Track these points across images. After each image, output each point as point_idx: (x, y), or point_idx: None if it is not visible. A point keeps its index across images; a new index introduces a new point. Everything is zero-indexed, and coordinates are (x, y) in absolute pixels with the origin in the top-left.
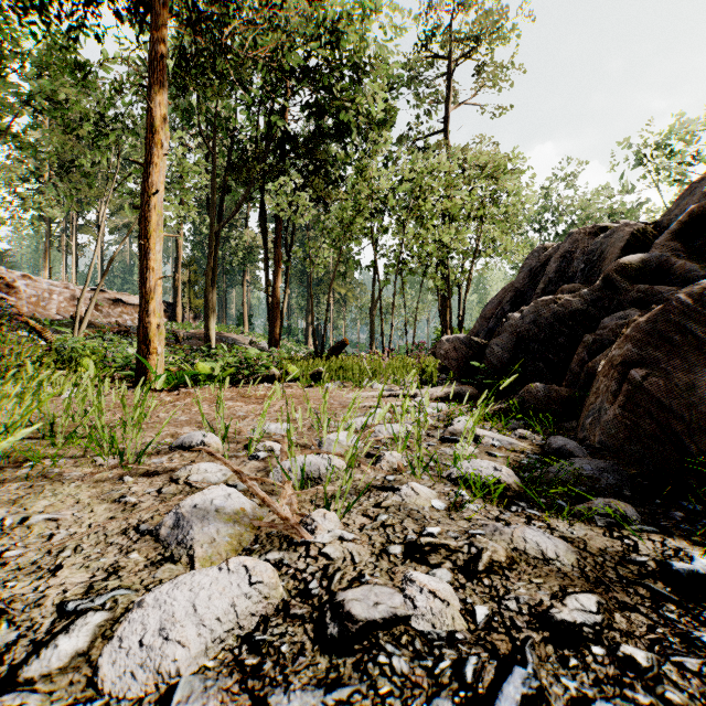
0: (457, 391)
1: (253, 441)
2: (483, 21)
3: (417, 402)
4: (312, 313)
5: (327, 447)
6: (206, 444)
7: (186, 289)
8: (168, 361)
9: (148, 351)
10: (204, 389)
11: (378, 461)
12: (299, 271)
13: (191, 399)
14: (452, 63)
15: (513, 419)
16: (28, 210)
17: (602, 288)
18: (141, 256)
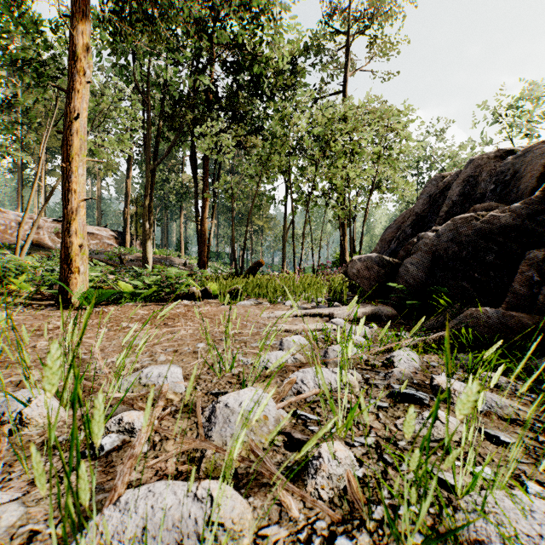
0: (375, 311)
1: (116, 402)
2: (375, 1)
3: (335, 323)
4: (233, 238)
5: (220, 428)
6: (24, 418)
7: (134, 221)
8: (101, 279)
9: (69, 270)
10: (122, 307)
11: (310, 471)
12: (225, 208)
13: (98, 320)
14: (349, 36)
15: (462, 352)
16: (3, 156)
17: (541, 200)
18: (63, 178)
